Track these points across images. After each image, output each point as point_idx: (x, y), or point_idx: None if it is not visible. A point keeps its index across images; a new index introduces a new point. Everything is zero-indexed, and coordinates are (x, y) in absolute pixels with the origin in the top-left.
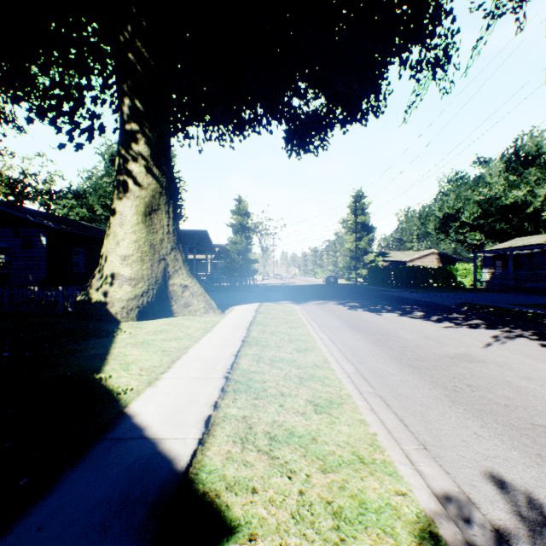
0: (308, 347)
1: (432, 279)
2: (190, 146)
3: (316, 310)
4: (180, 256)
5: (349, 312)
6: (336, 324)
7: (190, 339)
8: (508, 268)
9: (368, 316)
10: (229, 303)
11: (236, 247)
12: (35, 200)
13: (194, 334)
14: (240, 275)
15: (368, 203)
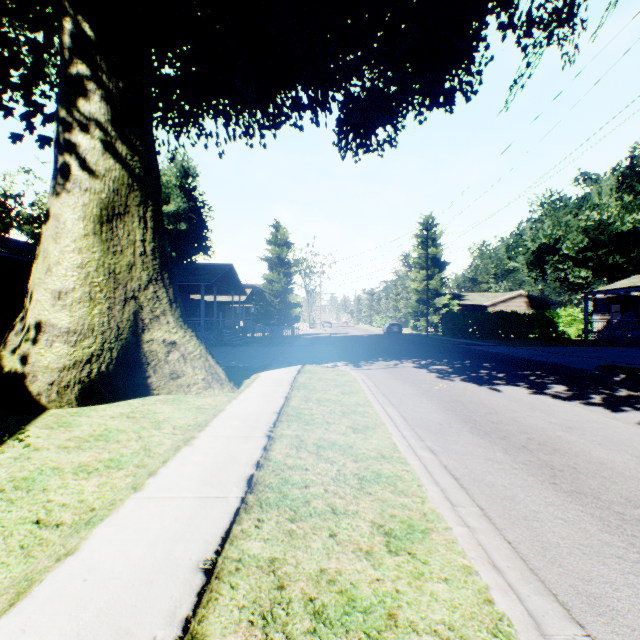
0: (411, 517)
1: (526, 328)
2: (207, 147)
3: (389, 379)
4: (164, 293)
5: (443, 385)
6: (435, 415)
7: (139, 465)
8: (629, 314)
9: (479, 393)
10: (254, 365)
11: (273, 287)
12: (19, 227)
13: (158, 449)
14: (277, 324)
15: (440, 232)
